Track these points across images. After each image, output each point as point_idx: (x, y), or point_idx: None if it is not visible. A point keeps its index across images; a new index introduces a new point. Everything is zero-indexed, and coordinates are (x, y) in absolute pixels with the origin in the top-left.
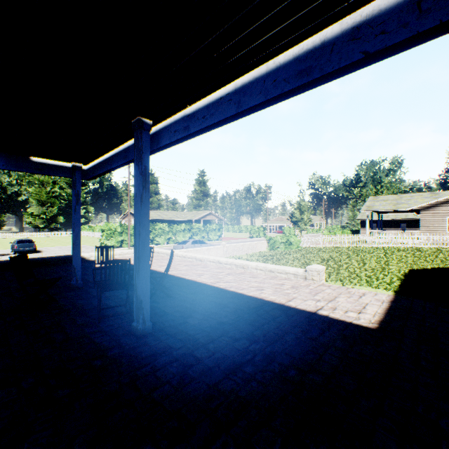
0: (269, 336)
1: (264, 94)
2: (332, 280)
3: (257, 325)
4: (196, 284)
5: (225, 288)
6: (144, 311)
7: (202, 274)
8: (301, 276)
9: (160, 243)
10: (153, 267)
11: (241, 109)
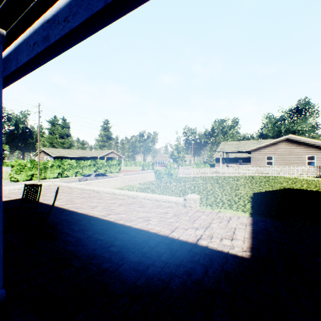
0: (154, 285)
1: None
2: (203, 205)
3: (142, 270)
4: (86, 218)
5: (115, 221)
6: None
7: (96, 206)
8: (181, 204)
9: (68, 175)
10: (49, 201)
11: None
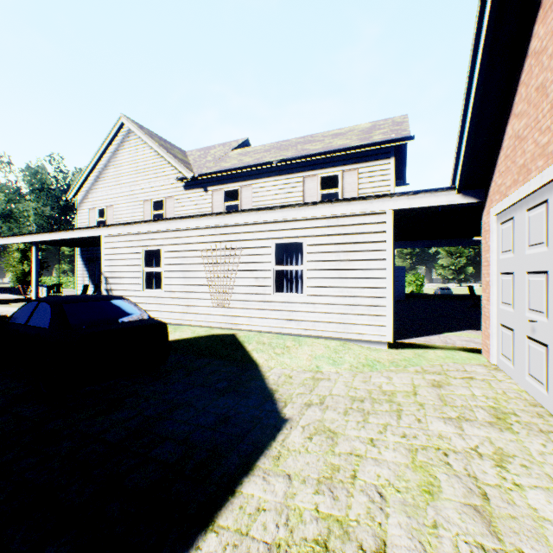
0: None
1: None
2: None
3: None
4: None
5: None
6: None
7: None
8: None
9: None
10: None
11: None
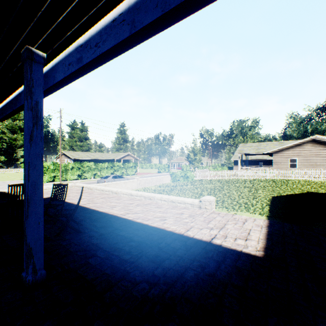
0: (170, 275)
1: (161, 6)
2: (219, 207)
3: (159, 262)
4: (107, 216)
5: (133, 220)
6: (35, 259)
7: (115, 206)
8: (196, 205)
9: (87, 177)
10: (72, 201)
11: (135, 29)
